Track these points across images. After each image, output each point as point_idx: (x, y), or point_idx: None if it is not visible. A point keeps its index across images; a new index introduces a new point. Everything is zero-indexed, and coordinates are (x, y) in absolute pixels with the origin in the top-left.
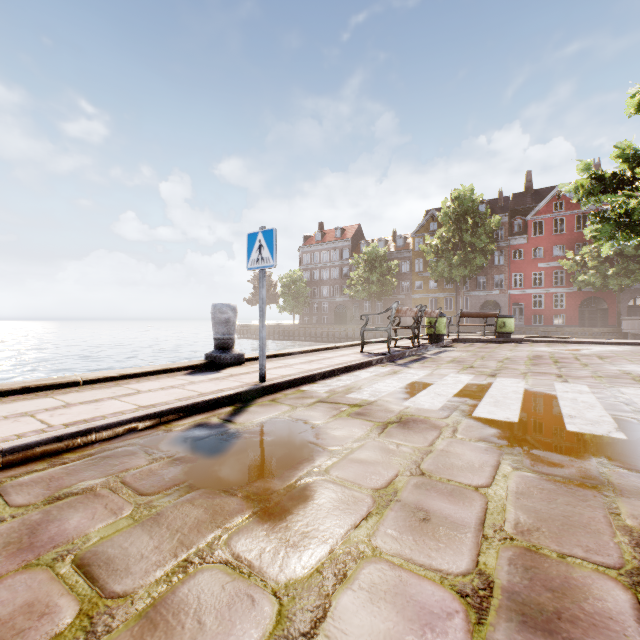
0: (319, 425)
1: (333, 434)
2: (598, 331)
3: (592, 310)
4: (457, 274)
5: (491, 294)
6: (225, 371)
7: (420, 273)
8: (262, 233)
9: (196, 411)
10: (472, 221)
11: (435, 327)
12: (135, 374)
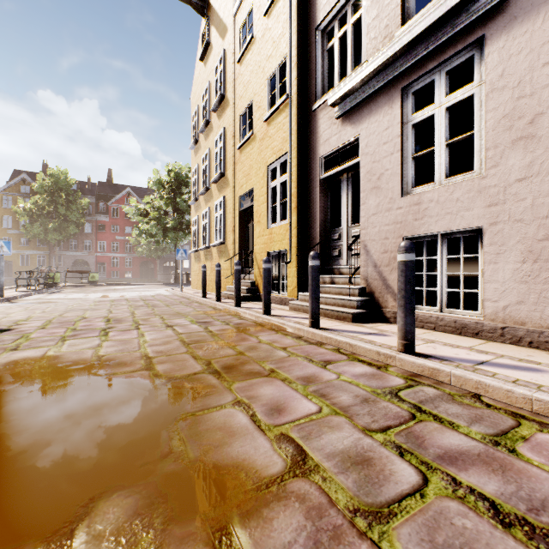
0: (49, 300)
1: (56, 300)
2: (148, 281)
3: (147, 268)
4: (53, 238)
5: (82, 255)
6: None
7: (9, 230)
8: (4, 242)
9: None
10: (67, 197)
11: (54, 278)
12: None
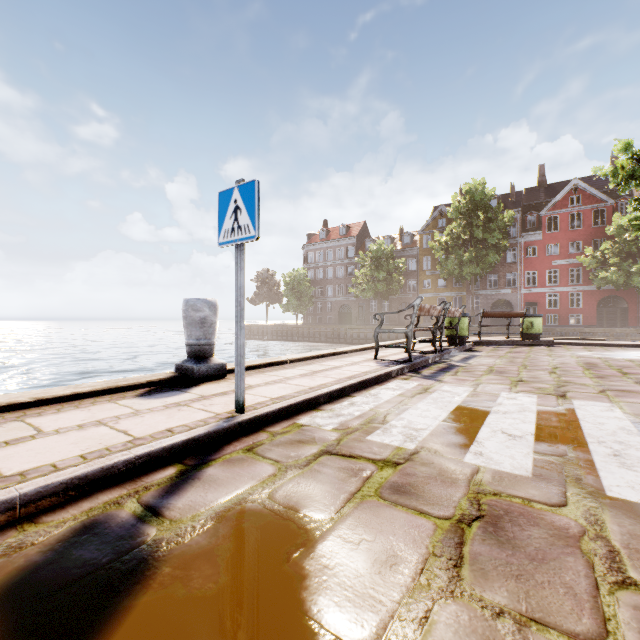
0: (325, 529)
1: (356, 568)
2: (620, 332)
3: (611, 309)
4: (468, 272)
5: (503, 293)
6: (195, 390)
7: (428, 271)
8: (239, 189)
9: (106, 481)
10: (484, 216)
11: (457, 328)
12: (61, 397)
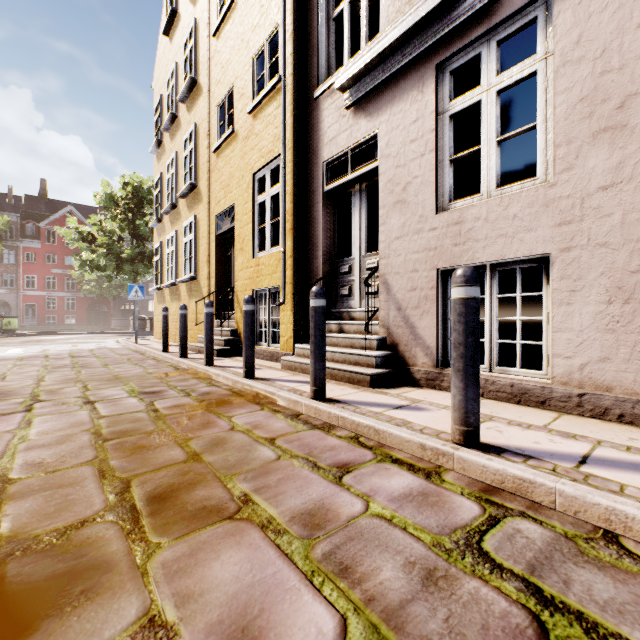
0: None
1: None
2: (99, 328)
3: (98, 312)
4: None
5: None
6: None
7: None
8: None
9: None
10: None
11: None
12: None
